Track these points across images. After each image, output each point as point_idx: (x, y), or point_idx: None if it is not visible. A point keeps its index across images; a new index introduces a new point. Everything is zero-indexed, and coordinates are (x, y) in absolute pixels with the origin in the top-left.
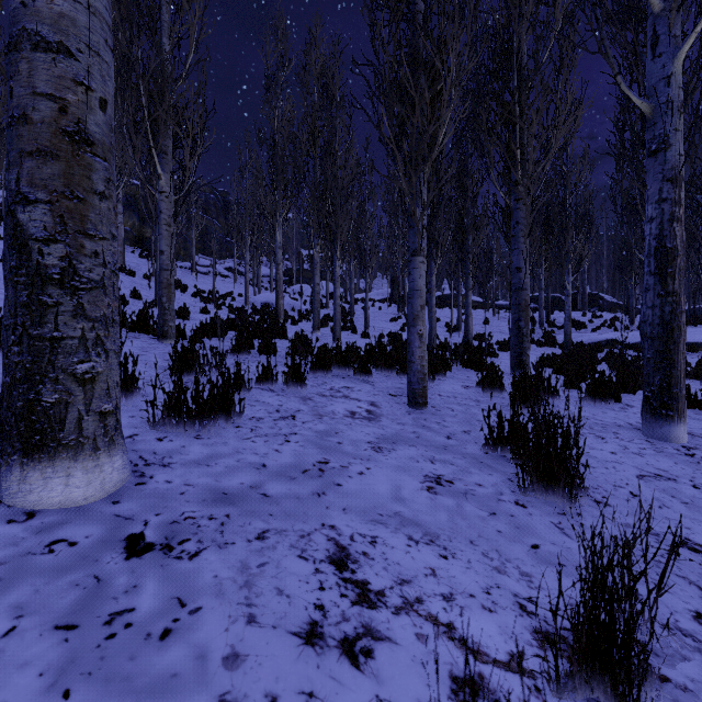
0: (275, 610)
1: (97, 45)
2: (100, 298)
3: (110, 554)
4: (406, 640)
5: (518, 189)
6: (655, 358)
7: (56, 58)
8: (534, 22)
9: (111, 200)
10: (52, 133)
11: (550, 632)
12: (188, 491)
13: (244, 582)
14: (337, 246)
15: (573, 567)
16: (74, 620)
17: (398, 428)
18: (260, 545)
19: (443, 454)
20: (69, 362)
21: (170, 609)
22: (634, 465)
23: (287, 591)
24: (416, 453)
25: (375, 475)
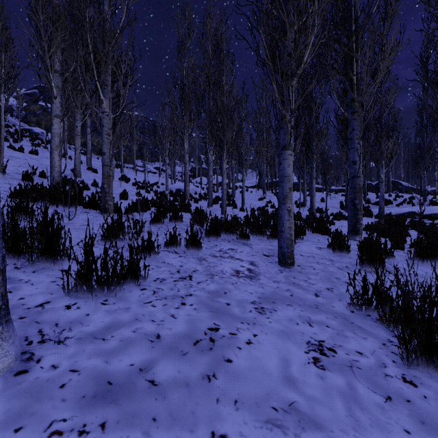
0: None
1: None
2: None
3: None
4: None
5: (354, 104)
6: None
7: None
8: None
9: None
10: None
11: None
12: (69, 382)
13: None
14: (224, 149)
15: None
16: None
17: (274, 286)
18: None
19: (317, 314)
20: None
21: None
22: None
23: None
24: (294, 314)
25: (262, 344)
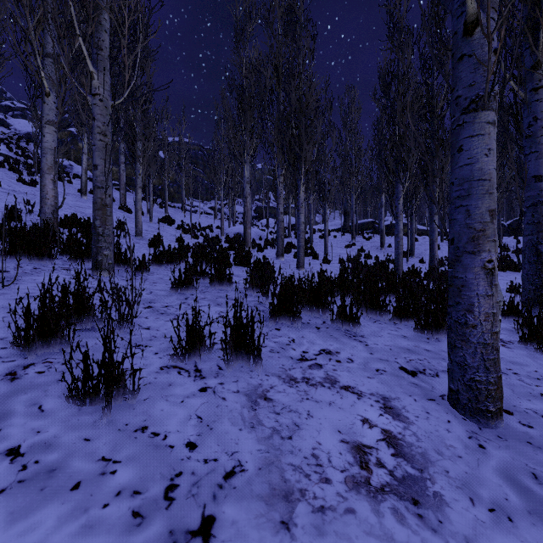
0: None
1: None
2: None
3: None
4: None
5: (542, 71)
6: None
7: None
8: None
9: None
10: None
11: None
12: None
13: None
14: (301, 170)
15: None
16: None
17: None
18: None
19: None
20: None
21: None
22: None
23: None
24: None
25: None
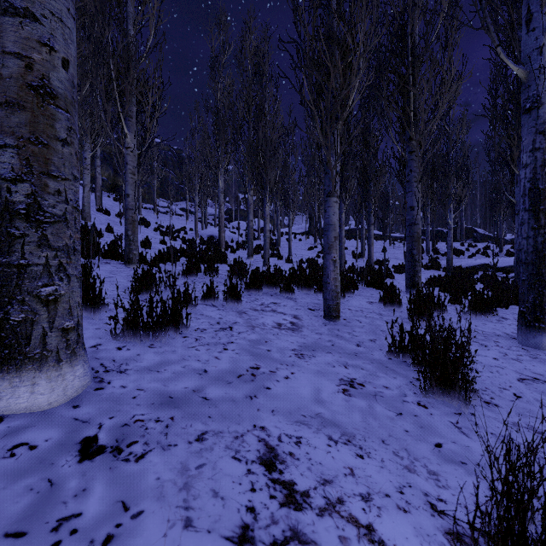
0: (210, 513)
1: (59, 12)
2: (62, 231)
3: (65, 457)
4: (330, 543)
5: (411, 143)
6: (529, 280)
7: (23, 22)
8: (425, 10)
9: (72, 146)
10: (19, 87)
11: (460, 533)
12: (139, 396)
13: (183, 485)
14: (266, 190)
15: (473, 465)
16: (23, 526)
17: (317, 337)
18: (199, 447)
19: (354, 360)
20: (34, 286)
21: (114, 513)
22: (514, 370)
23: (222, 493)
24: (332, 359)
25: (299, 379)
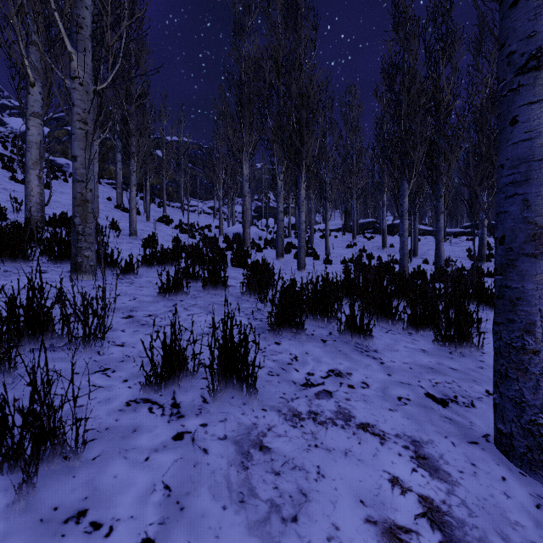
0: None
1: None
2: None
3: None
4: None
5: None
6: None
7: None
8: None
9: None
10: None
11: None
12: None
13: None
14: (302, 166)
15: None
16: None
17: None
18: None
19: None
20: None
21: None
22: None
23: None
24: None
25: None
